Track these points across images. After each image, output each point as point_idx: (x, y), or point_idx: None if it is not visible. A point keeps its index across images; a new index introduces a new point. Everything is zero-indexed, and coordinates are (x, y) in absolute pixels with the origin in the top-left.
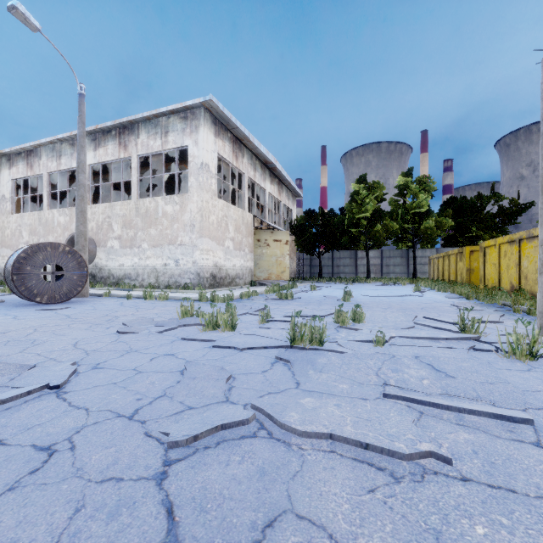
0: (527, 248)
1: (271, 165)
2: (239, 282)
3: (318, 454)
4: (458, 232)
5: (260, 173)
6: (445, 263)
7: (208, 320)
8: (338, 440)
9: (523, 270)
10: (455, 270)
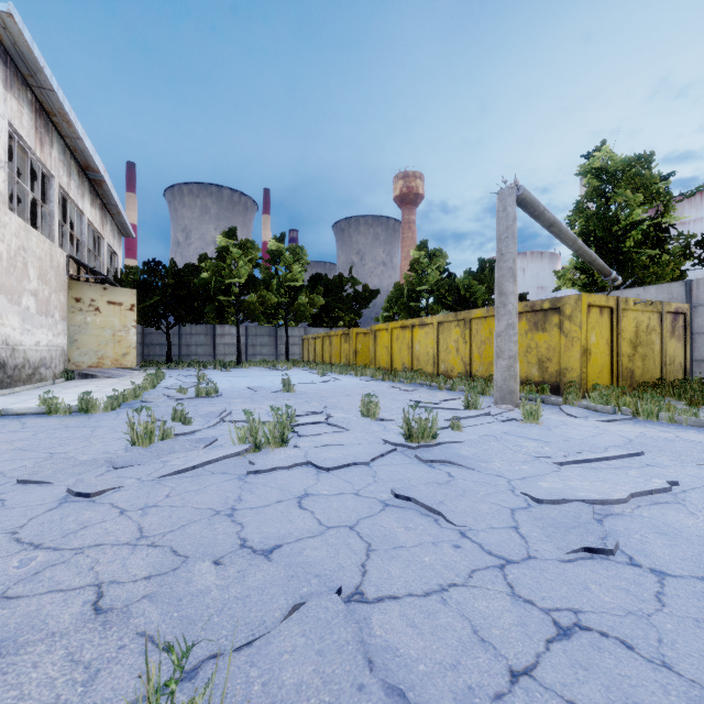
0: (419, 333)
1: (95, 174)
2: (46, 375)
3: (641, 510)
4: (324, 312)
5: (76, 183)
6: (326, 344)
7: (244, 437)
8: (636, 496)
9: (416, 352)
10: (339, 351)
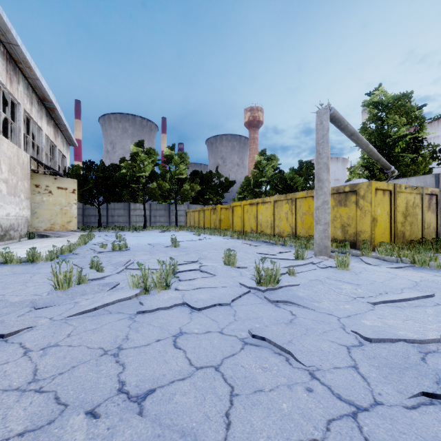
0: (261, 208)
1: (49, 103)
2: (14, 235)
3: None
4: (200, 195)
5: (36, 109)
6: (201, 215)
7: (137, 283)
8: None
9: (259, 220)
10: (209, 220)
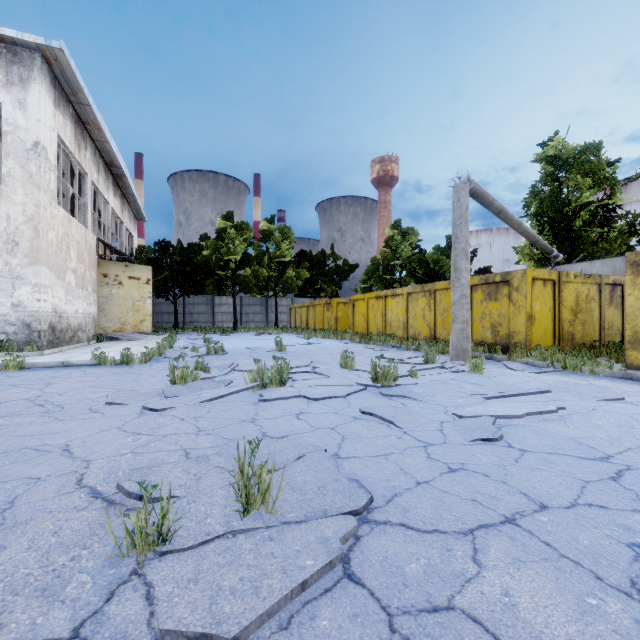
0: (391, 303)
1: (117, 169)
2: (82, 337)
3: (532, 423)
4: (309, 284)
5: (103, 178)
6: (310, 312)
7: (254, 378)
8: (530, 415)
9: (388, 319)
10: (322, 319)
